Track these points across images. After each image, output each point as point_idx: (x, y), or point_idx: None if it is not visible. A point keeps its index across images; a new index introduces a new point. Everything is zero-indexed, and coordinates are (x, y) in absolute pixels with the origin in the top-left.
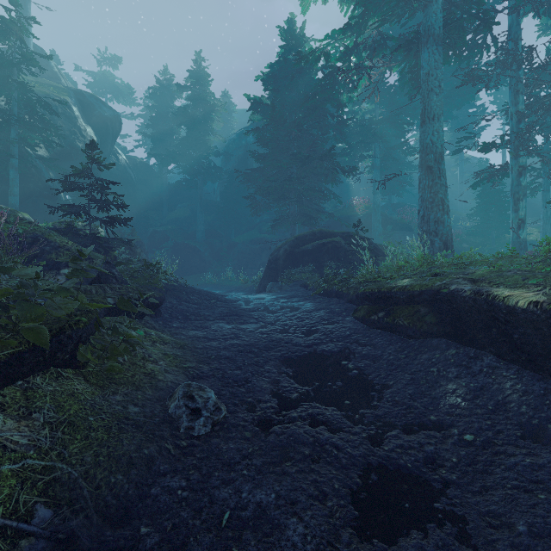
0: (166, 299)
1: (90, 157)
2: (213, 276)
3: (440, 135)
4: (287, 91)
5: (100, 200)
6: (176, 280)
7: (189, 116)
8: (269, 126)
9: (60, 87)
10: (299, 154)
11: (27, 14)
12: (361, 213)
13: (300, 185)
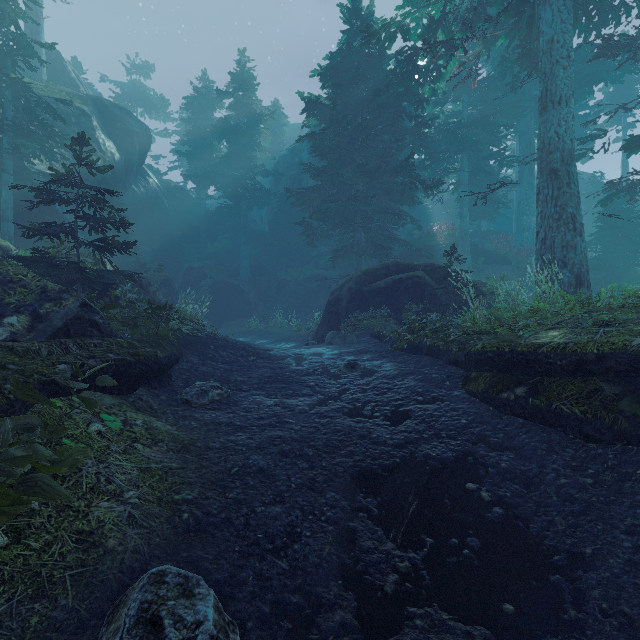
0: (184, 356)
1: (76, 156)
2: (260, 322)
3: (569, 125)
4: (351, 87)
5: (90, 216)
6: (202, 328)
7: (231, 127)
8: (329, 130)
9: (76, 94)
10: (366, 165)
11: (37, 7)
12: (443, 243)
13: (368, 206)
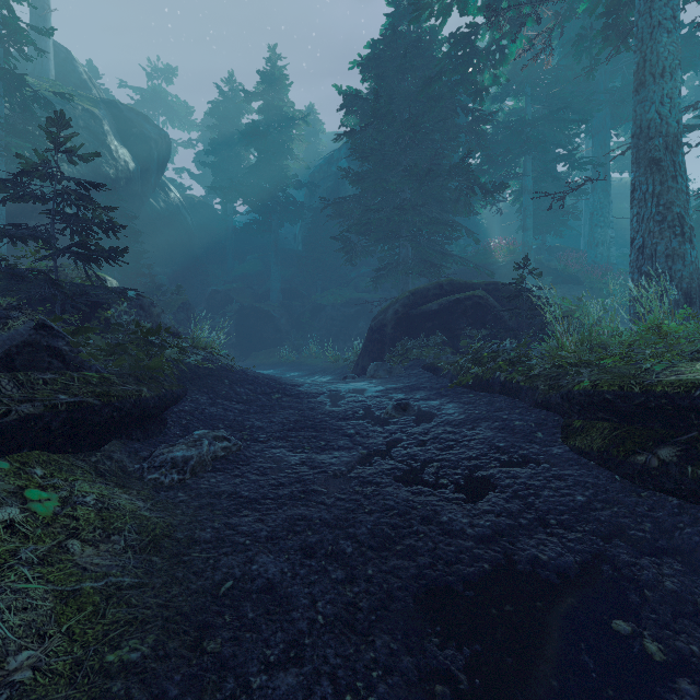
0: (188, 394)
1: (51, 138)
2: (292, 352)
3: (675, 103)
4: (397, 79)
5: (69, 215)
6: (216, 359)
7: (260, 133)
8: (371, 126)
9: (87, 96)
10: (415, 168)
11: (44, 0)
12: (502, 260)
13: (417, 216)
